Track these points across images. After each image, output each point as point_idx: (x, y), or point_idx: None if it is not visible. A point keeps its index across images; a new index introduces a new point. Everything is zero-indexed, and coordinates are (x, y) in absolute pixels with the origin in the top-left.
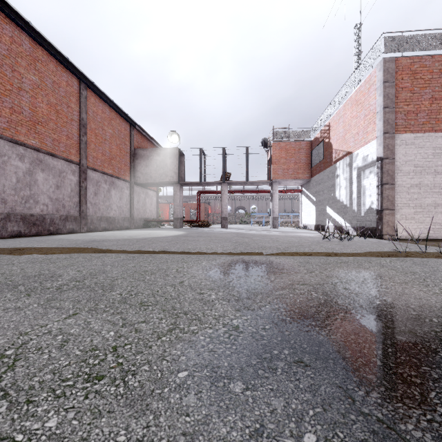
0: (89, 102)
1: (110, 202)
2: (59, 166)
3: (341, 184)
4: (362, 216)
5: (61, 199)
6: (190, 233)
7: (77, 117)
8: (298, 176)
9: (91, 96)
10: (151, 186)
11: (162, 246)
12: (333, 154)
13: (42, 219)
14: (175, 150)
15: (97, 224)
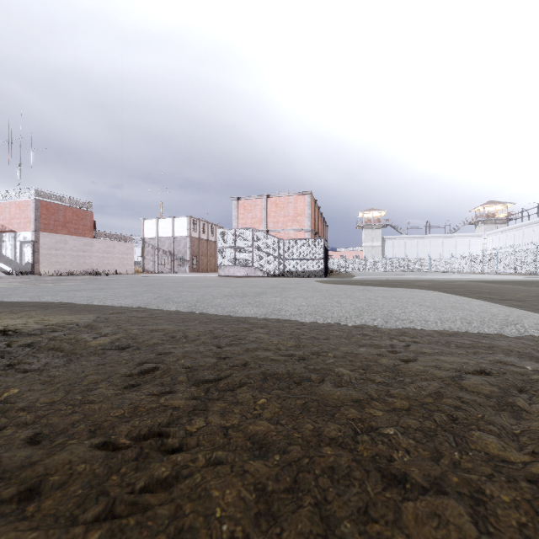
0: None
1: None
2: None
3: (8, 246)
4: (24, 266)
5: None
6: None
7: None
8: None
9: None
10: None
11: None
12: None
13: None
14: None
15: None
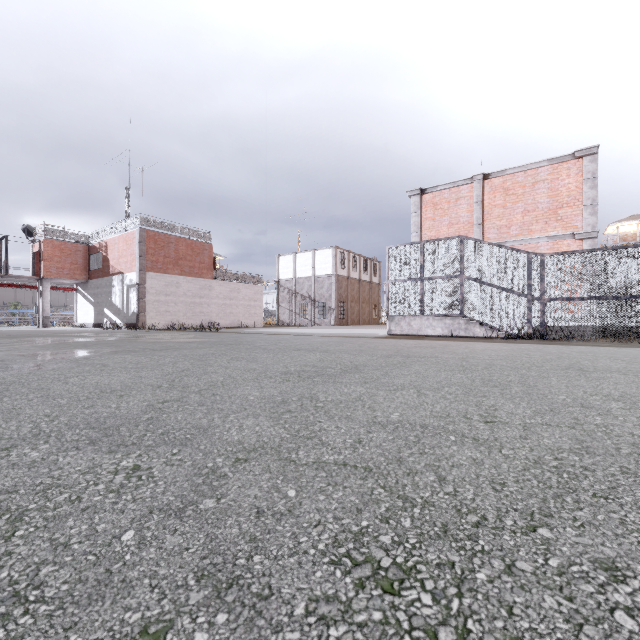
0: None
1: None
2: None
3: (117, 292)
4: (130, 317)
5: None
6: None
7: None
8: (75, 276)
9: None
10: None
11: None
12: (110, 268)
13: None
14: None
15: None
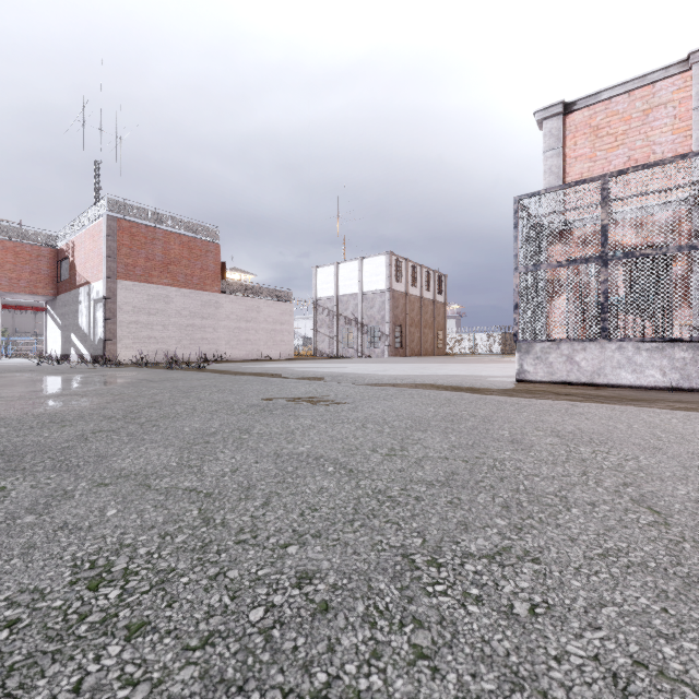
0: None
1: None
2: None
3: (83, 311)
4: (97, 345)
5: None
6: None
7: None
8: (36, 291)
9: None
10: None
11: None
12: (77, 277)
13: None
14: None
15: None
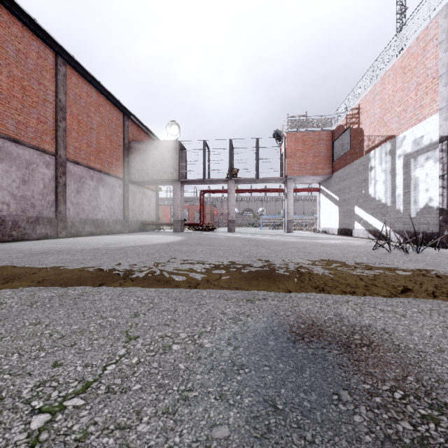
0: (69, 82)
1: (97, 201)
2: (26, 155)
3: (377, 177)
4: (413, 217)
5: (30, 197)
6: (189, 238)
7: (53, 97)
8: (316, 171)
9: (72, 75)
10: (149, 185)
11: (131, 264)
12: (364, 142)
13: (0, 221)
14: (175, 142)
15: (80, 227)
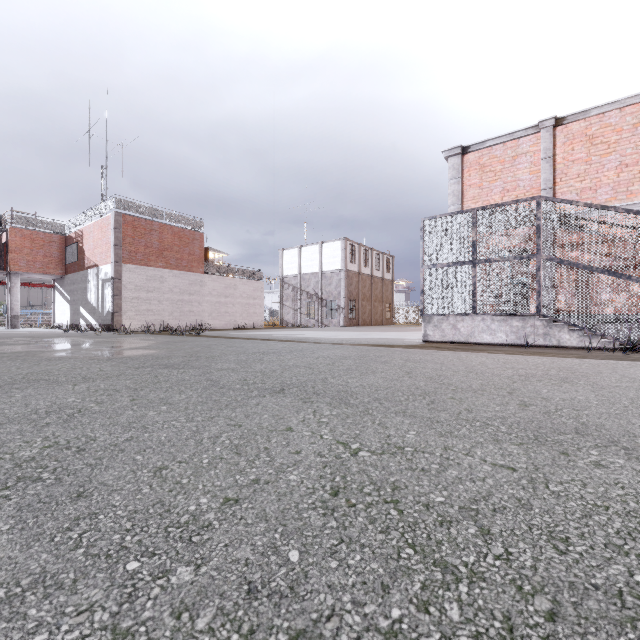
0: None
1: None
2: None
3: (92, 289)
4: (105, 316)
5: None
6: None
7: None
8: (48, 271)
9: None
10: None
11: None
12: (86, 260)
13: None
14: None
15: None
